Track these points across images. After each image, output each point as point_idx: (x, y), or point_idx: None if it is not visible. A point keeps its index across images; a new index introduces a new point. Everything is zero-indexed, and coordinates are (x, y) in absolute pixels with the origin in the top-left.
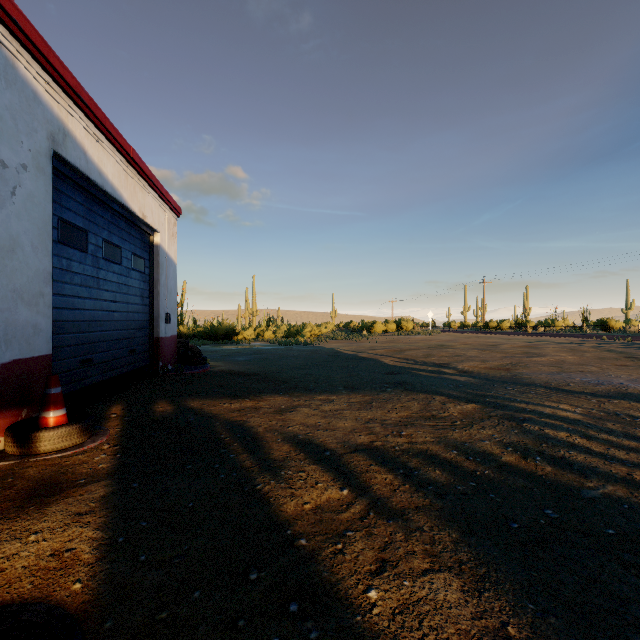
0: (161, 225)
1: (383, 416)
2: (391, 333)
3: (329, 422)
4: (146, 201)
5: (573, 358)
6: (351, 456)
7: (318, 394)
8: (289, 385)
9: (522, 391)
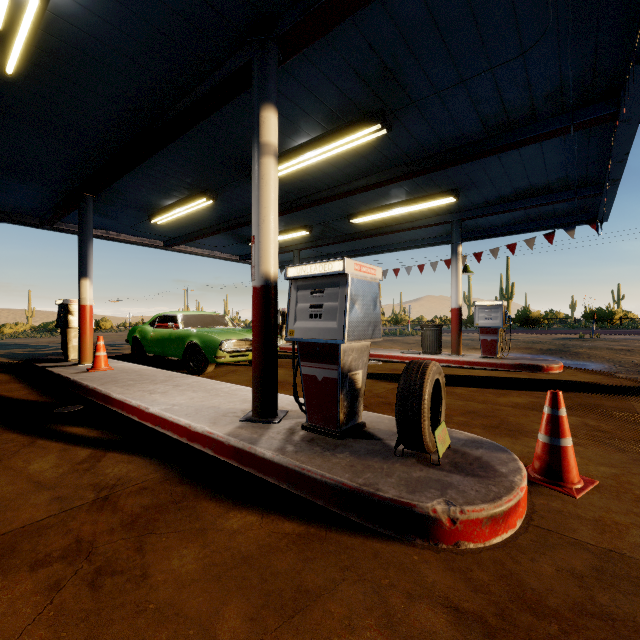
0: None
1: None
2: None
3: None
4: None
5: None
6: None
7: None
8: None
9: None
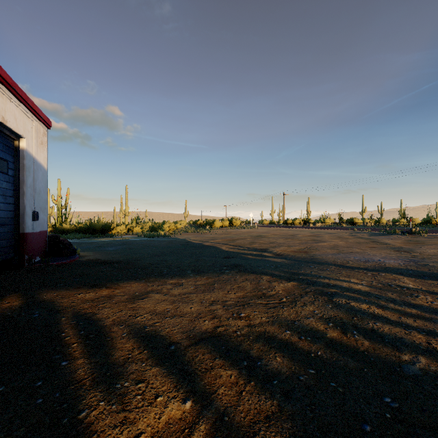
0: (27, 132)
1: (224, 297)
2: (226, 227)
3: (177, 307)
4: (7, 107)
5: (342, 243)
6: (196, 349)
7: (170, 278)
8: (146, 271)
9: (321, 269)
